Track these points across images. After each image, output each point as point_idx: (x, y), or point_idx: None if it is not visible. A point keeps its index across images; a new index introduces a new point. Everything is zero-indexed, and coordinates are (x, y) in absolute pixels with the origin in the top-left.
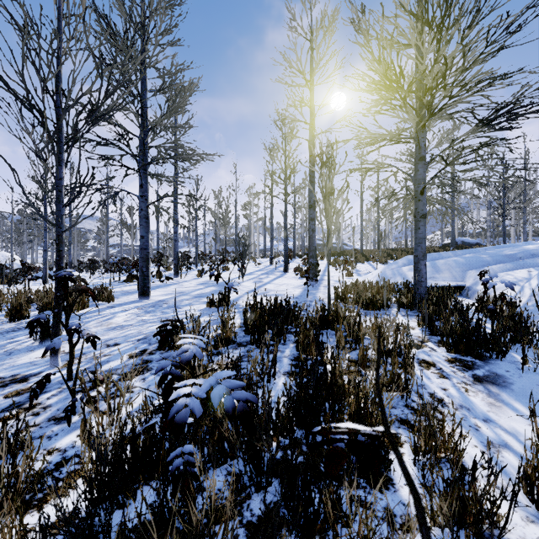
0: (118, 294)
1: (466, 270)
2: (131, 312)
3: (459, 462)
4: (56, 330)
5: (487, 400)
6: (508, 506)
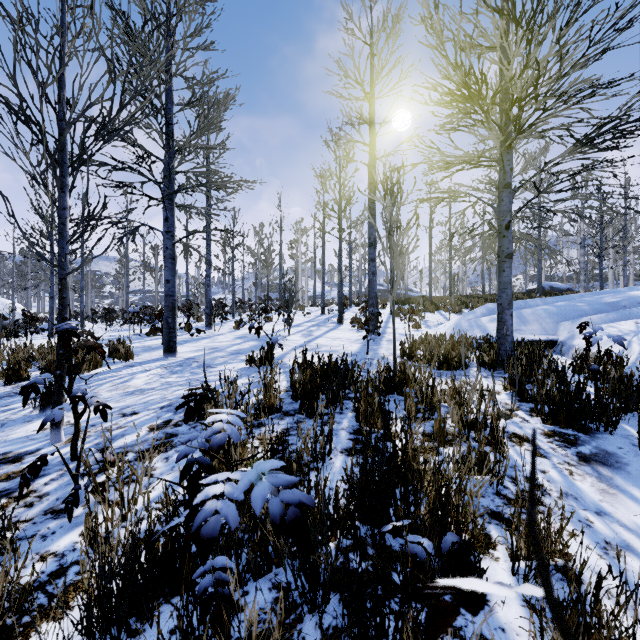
0: (138, 350)
1: (559, 321)
2: (154, 372)
3: (578, 578)
4: (59, 397)
5: (597, 486)
6: (639, 633)
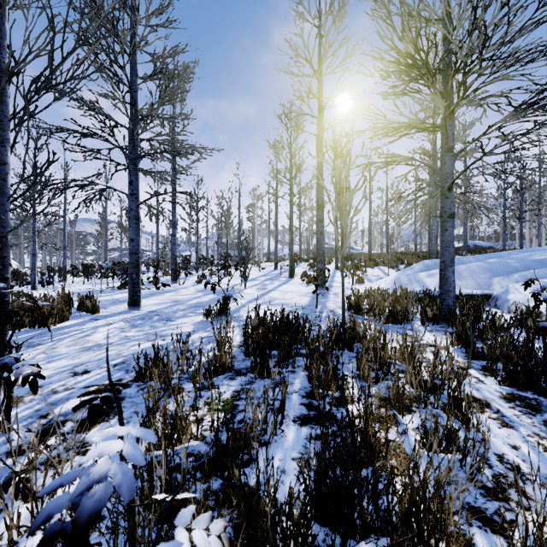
0: (107, 303)
1: (492, 277)
2: (116, 325)
3: None
4: None
5: None
6: None
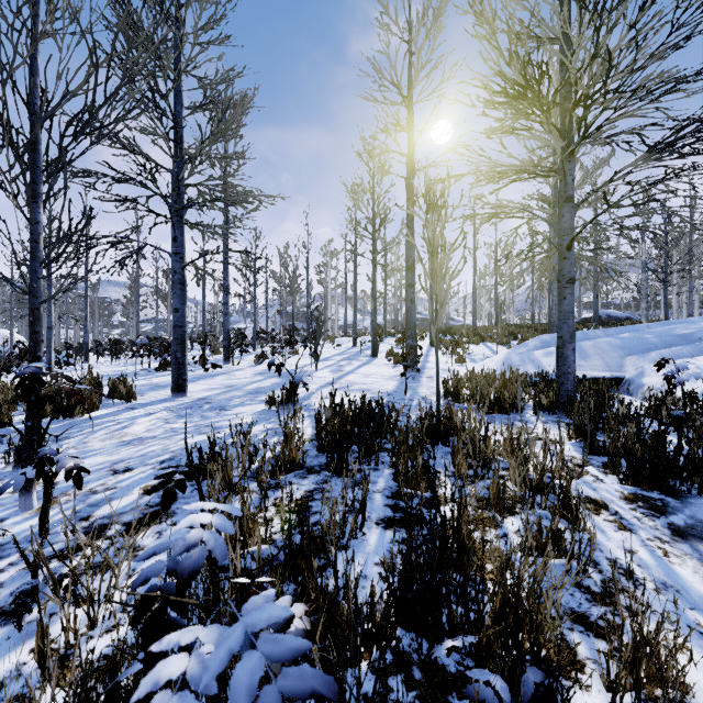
0: (144, 388)
1: (625, 356)
2: (158, 416)
3: None
4: (29, 454)
5: (702, 572)
6: None
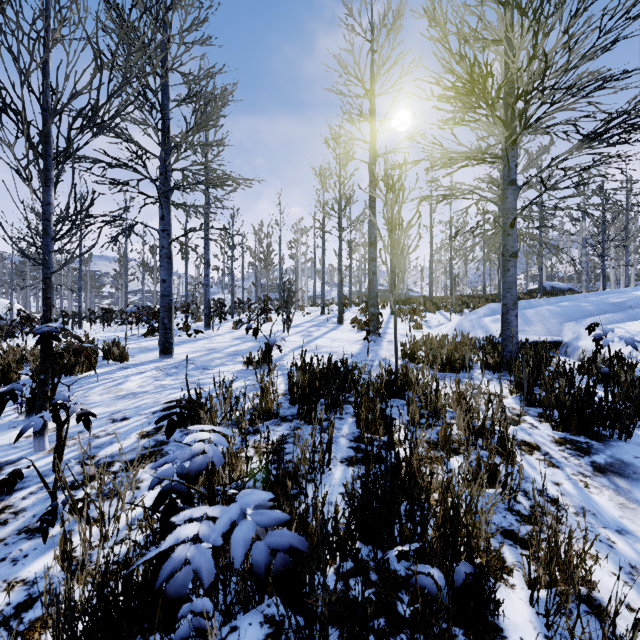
0: (134, 351)
1: (564, 322)
2: (148, 374)
3: (613, 620)
4: (42, 402)
5: (616, 500)
6: None
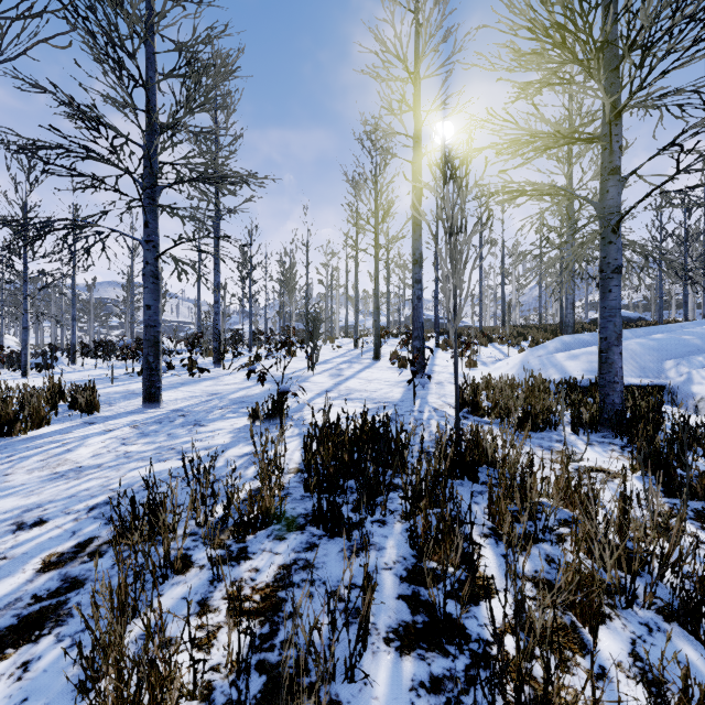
0: (116, 397)
1: (663, 360)
2: (116, 434)
3: None
4: None
5: None
6: None
